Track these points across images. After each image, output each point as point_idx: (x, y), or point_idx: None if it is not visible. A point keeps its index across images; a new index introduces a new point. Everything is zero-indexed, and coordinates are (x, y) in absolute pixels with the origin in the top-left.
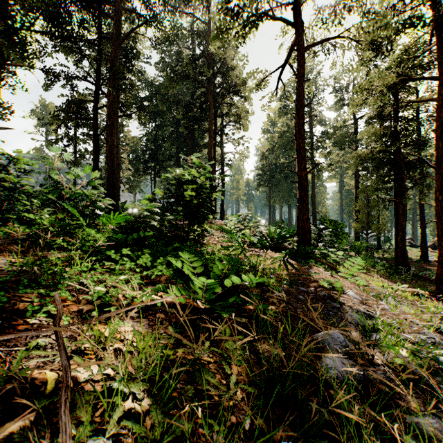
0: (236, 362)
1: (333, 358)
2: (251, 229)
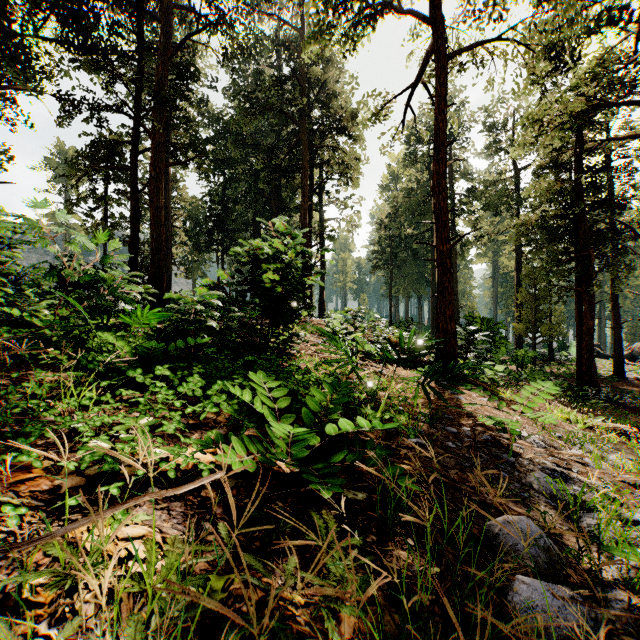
0: (350, 609)
1: (534, 583)
2: (365, 332)
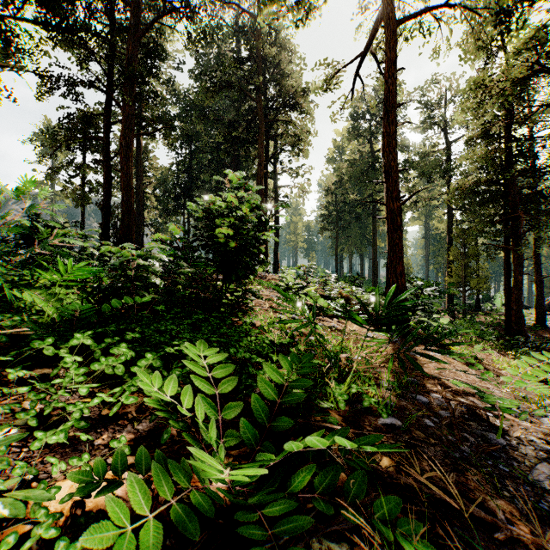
0: None
1: None
2: (317, 286)
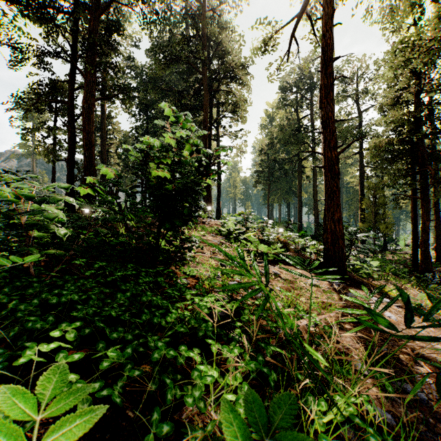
0: None
1: None
2: (255, 231)
